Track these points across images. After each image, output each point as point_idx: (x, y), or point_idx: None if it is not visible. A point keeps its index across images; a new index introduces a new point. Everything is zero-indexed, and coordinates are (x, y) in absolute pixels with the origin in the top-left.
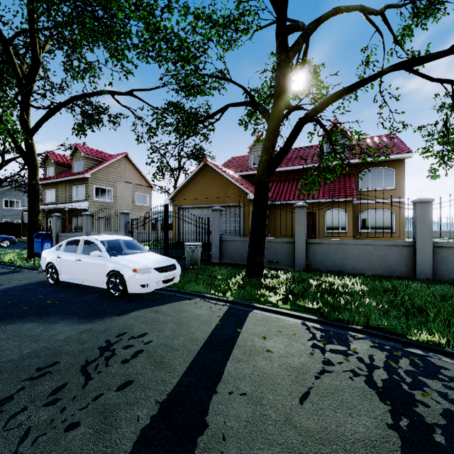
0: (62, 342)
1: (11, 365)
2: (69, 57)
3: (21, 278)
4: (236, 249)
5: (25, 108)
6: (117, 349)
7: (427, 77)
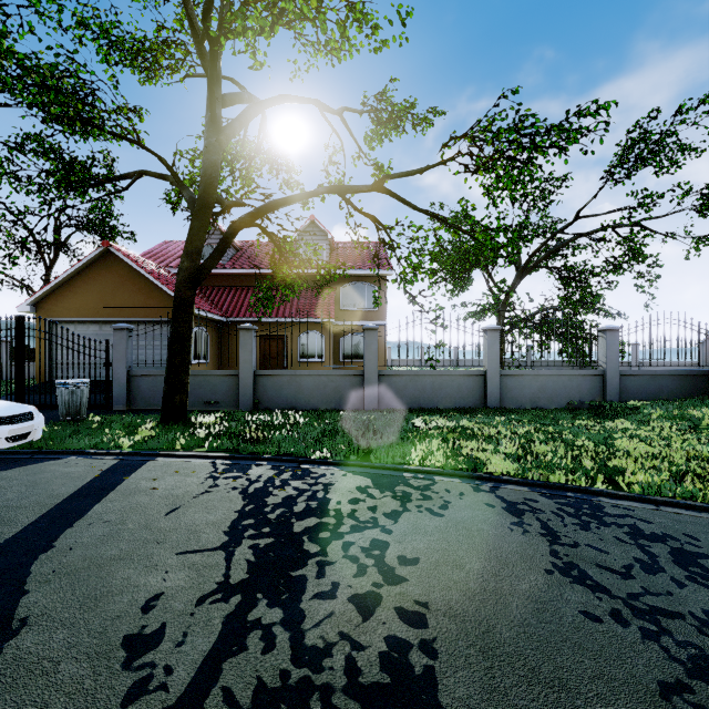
0: None
1: None
2: None
3: None
4: (156, 388)
5: None
6: None
7: (355, 208)
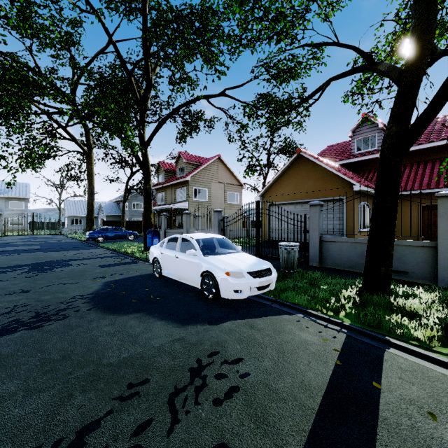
0: (155, 350)
1: (109, 372)
2: (172, 71)
3: (136, 269)
4: (341, 252)
5: (142, 125)
6: (208, 376)
7: None
